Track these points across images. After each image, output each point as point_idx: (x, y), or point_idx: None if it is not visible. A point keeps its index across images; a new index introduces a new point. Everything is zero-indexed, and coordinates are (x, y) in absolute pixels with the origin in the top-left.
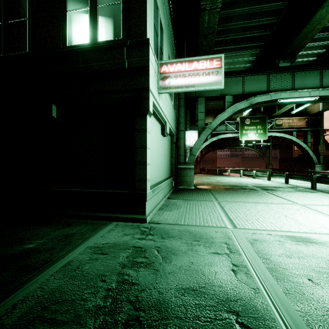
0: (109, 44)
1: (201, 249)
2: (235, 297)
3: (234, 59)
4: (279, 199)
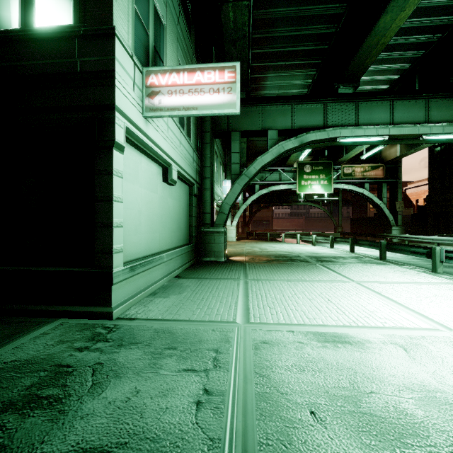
0: (50, 33)
1: (171, 363)
2: None
3: (283, 82)
4: (333, 274)
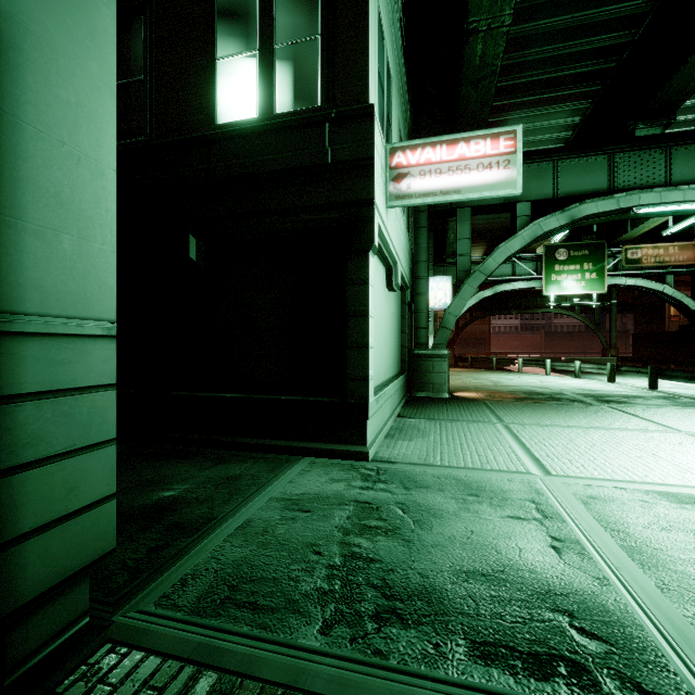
0: (296, 119)
1: (485, 509)
2: (563, 589)
3: (533, 124)
4: (638, 421)
